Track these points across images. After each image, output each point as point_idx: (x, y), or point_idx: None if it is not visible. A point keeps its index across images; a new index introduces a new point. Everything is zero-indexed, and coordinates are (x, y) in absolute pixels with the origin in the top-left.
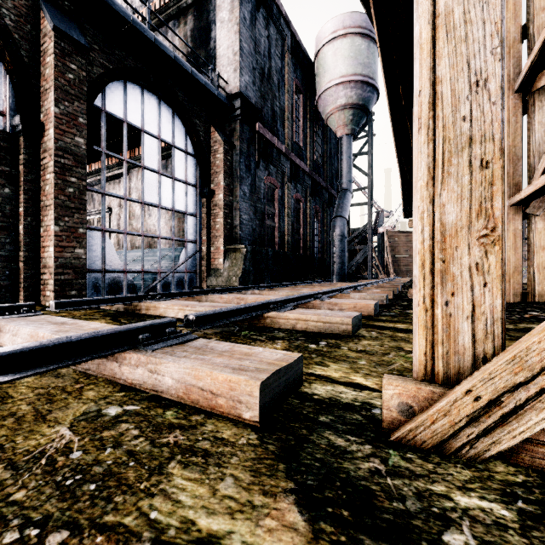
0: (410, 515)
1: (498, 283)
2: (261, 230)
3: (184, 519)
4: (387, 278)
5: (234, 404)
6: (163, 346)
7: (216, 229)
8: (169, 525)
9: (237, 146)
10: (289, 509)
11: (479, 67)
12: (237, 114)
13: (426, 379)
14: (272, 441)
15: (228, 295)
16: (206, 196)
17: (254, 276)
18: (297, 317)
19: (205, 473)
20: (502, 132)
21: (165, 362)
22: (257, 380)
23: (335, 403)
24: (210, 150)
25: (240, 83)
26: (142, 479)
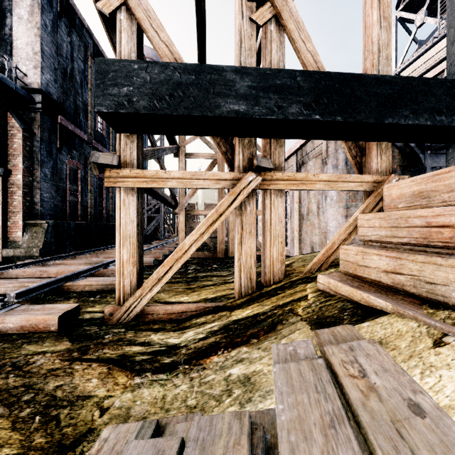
0: (100, 336)
1: (136, 275)
2: (64, 205)
3: (34, 351)
4: (173, 239)
5: (47, 326)
6: (2, 312)
7: (14, 205)
8: (29, 353)
9: (37, 133)
10: (66, 342)
11: (132, 217)
12: (37, 107)
13: (119, 304)
14: (63, 333)
15: (31, 269)
16: (1, 175)
17: (56, 246)
18: (85, 284)
19: (38, 344)
20: (137, 236)
21: (8, 318)
22: (57, 315)
23: (91, 319)
24: (6, 133)
25: (41, 81)
26: (14, 350)
